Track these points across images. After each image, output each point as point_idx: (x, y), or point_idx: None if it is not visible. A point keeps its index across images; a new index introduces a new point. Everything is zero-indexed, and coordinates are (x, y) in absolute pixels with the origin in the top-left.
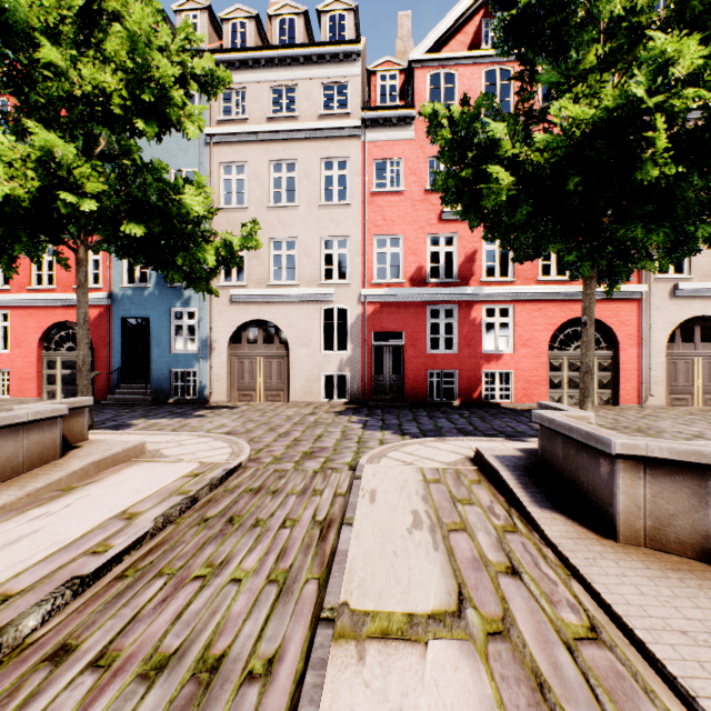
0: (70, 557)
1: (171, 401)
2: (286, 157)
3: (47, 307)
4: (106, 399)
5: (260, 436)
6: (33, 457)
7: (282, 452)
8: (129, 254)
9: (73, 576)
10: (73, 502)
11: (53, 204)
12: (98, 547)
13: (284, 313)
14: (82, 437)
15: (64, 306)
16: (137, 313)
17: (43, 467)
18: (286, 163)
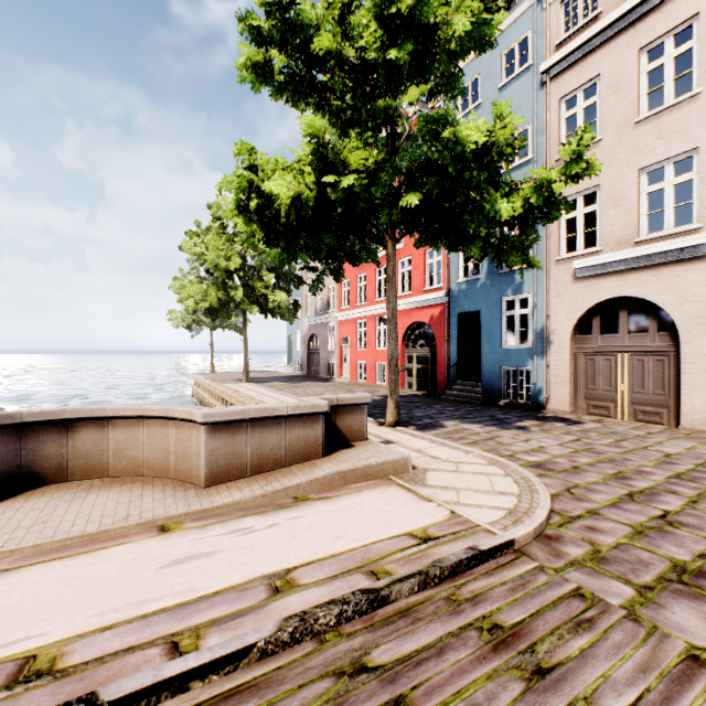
0: (158, 632)
1: (501, 403)
2: (670, 25)
3: (406, 310)
4: (444, 393)
5: (588, 484)
6: (295, 451)
7: (616, 542)
8: (431, 239)
9: (96, 689)
10: (279, 523)
11: (327, 194)
12: (191, 633)
13: (668, 282)
14: (361, 435)
15: (417, 308)
16: (469, 308)
17: (303, 464)
18: (670, 36)
